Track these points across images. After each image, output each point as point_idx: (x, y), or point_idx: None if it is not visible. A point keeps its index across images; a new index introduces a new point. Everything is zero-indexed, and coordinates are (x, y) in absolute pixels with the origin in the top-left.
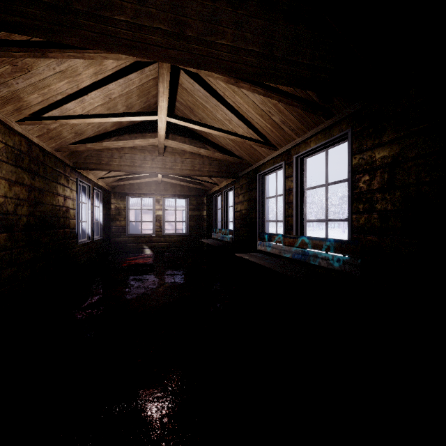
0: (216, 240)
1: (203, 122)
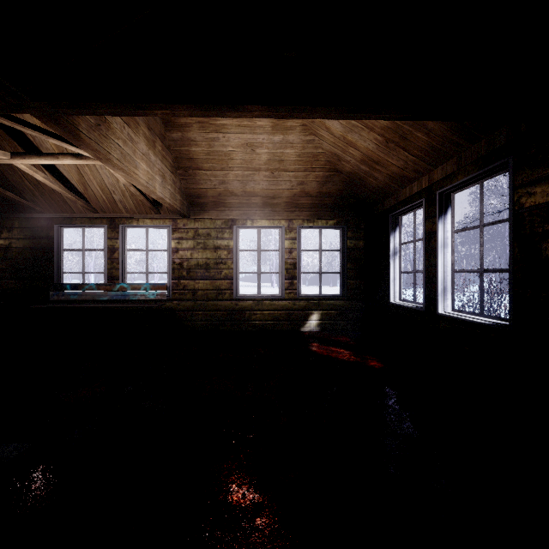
0: None
1: None
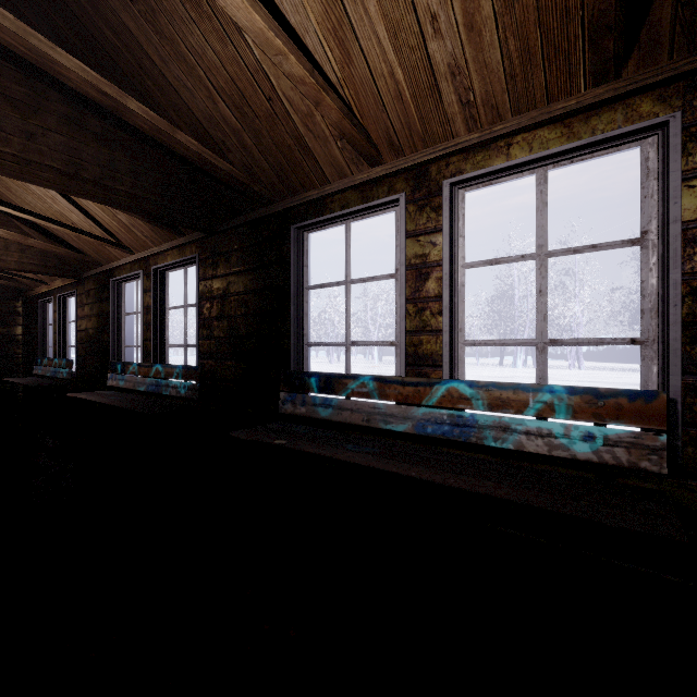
0: (44, 378)
1: (2, 185)
